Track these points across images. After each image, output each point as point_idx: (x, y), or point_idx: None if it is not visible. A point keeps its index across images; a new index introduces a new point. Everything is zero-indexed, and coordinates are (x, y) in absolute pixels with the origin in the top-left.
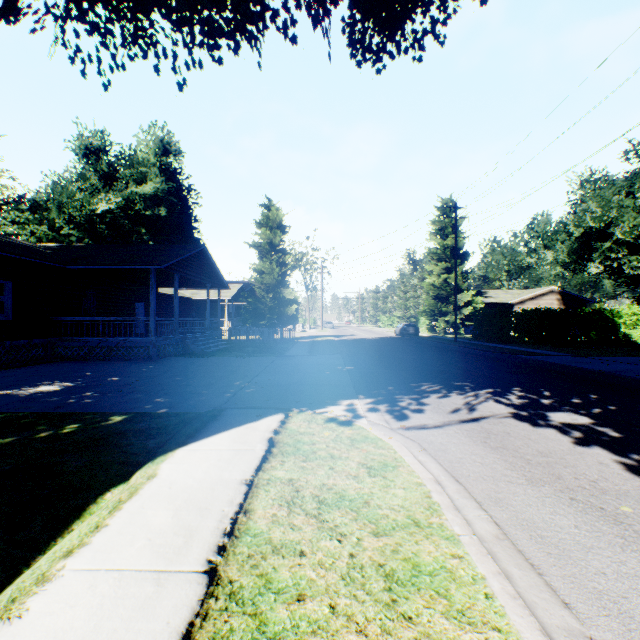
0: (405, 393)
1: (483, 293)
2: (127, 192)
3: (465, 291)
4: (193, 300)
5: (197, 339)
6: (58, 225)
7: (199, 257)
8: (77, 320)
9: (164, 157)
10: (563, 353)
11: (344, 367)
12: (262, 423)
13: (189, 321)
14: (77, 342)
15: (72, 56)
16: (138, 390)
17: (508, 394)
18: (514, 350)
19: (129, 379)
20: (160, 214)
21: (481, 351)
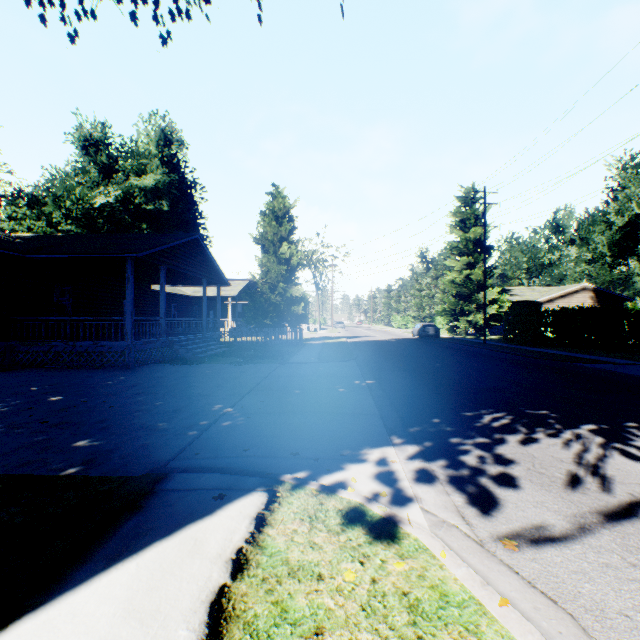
0: (463, 432)
1: (507, 291)
2: (127, 185)
3: (490, 288)
4: (195, 299)
5: (188, 342)
6: (55, 220)
7: (192, 248)
8: (47, 320)
9: (166, 148)
10: (630, 360)
11: (362, 380)
12: (218, 524)
13: (185, 321)
14: (41, 346)
15: None
16: (69, 421)
17: (629, 436)
18: (564, 356)
19: (75, 399)
20: (162, 208)
21: (523, 357)
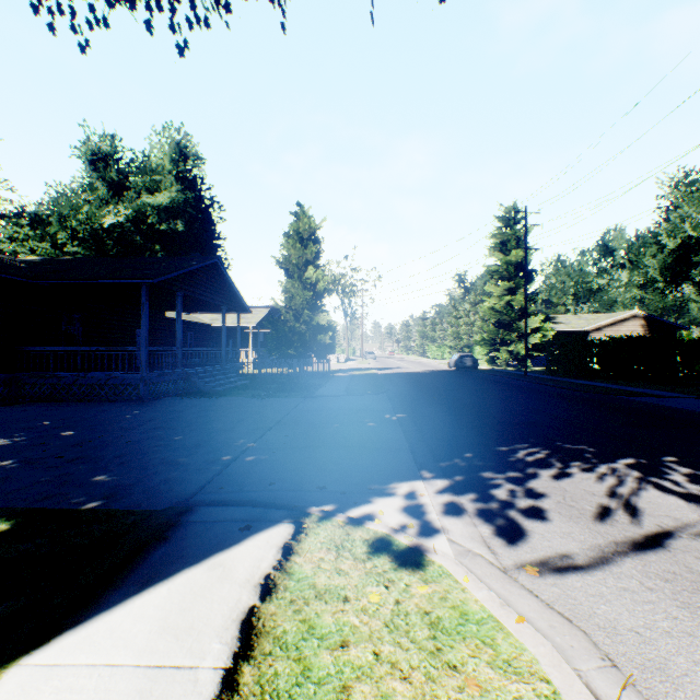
0: (495, 467)
1: (551, 318)
2: (138, 203)
3: (532, 316)
4: (213, 327)
5: (207, 374)
6: (60, 241)
7: (211, 272)
8: (55, 350)
9: (181, 163)
10: (679, 393)
11: (393, 415)
12: (245, 553)
13: (203, 351)
14: (49, 378)
15: (35, 4)
16: (86, 456)
17: (666, 470)
18: (610, 389)
19: (89, 434)
20: (177, 229)
21: (566, 390)
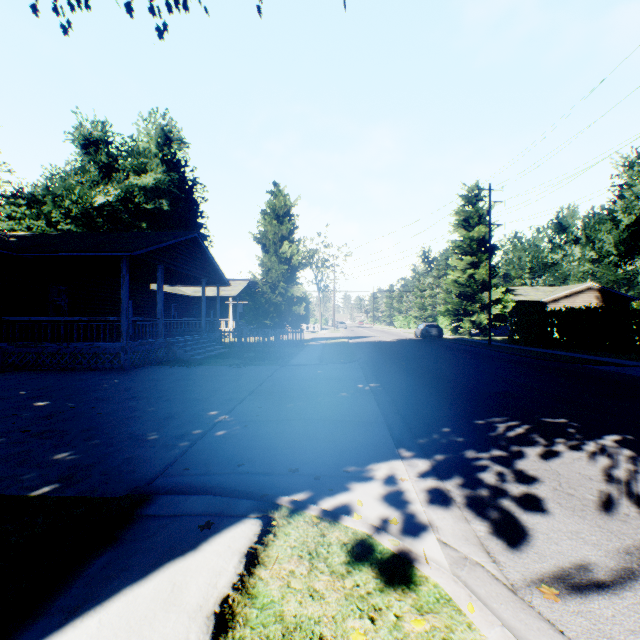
0: (477, 444)
1: (511, 291)
2: (127, 184)
3: (494, 288)
4: (196, 299)
5: (186, 343)
6: (54, 219)
7: (191, 247)
8: (41, 320)
9: (166, 147)
10: None
11: (366, 384)
12: (201, 563)
13: (184, 321)
14: (34, 348)
15: None
16: (52, 429)
17: None
18: (573, 358)
19: (63, 404)
20: (162, 208)
21: (530, 358)
